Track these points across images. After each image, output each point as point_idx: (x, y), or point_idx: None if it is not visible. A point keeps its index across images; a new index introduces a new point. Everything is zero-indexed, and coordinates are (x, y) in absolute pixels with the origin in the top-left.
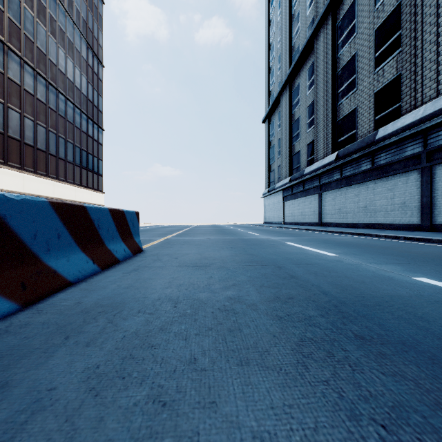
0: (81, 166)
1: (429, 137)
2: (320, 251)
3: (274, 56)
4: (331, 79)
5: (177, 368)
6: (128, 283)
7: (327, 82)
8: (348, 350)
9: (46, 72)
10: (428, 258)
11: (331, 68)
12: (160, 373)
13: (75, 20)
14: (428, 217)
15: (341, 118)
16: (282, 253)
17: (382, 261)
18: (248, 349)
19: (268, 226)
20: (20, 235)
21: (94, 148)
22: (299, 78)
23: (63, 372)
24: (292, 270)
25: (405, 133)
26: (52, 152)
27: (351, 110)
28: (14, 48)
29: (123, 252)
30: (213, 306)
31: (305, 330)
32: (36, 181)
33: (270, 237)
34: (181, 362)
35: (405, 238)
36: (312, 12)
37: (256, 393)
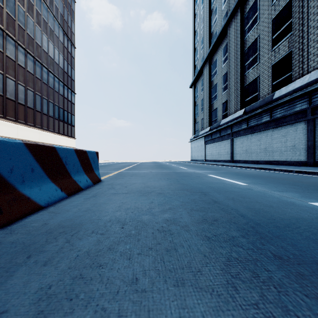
0: (59, 119)
1: (313, 97)
2: (234, 181)
3: (198, 39)
4: (240, 56)
5: (120, 289)
6: (87, 207)
7: (237, 58)
8: (270, 270)
9: (34, 51)
10: (317, 187)
11: (240, 47)
12: (104, 295)
13: (55, 14)
14: (312, 156)
15: (247, 84)
16: (205, 182)
17: (283, 189)
18: (183, 268)
19: (194, 162)
20: None
21: (68, 106)
22: (216, 55)
23: (18, 293)
24: (214, 196)
25: (295, 94)
26: (38, 109)
27: (255, 78)
28: (11, 34)
29: (86, 182)
30: (153, 228)
31: (230, 250)
32: (26, 130)
33: (196, 170)
34: (124, 282)
35: (296, 171)
36: (226, 7)
37: (192, 317)
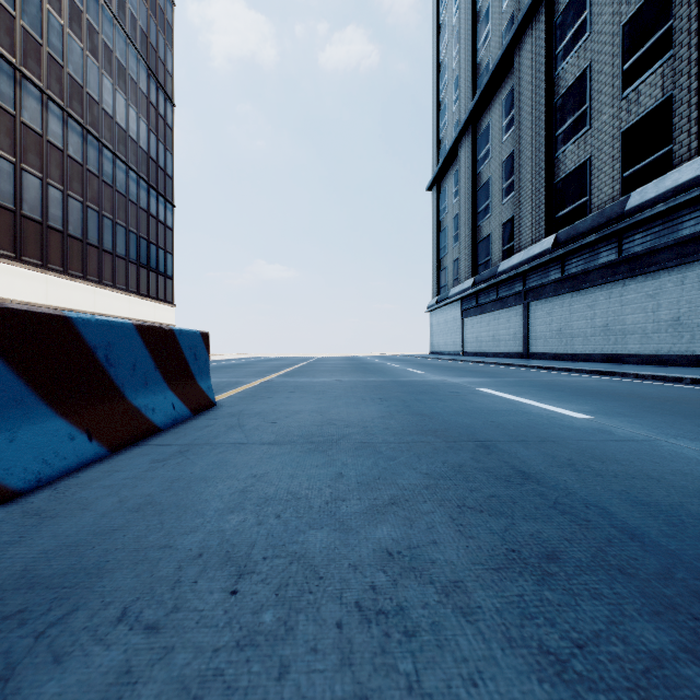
0: (138, 263)
1: None
2: (551, 408)
3: (447, 81)
4: (545, 113)
5: None
6: (147, 493)
7: (538, 118)
8: None
9: (83, 113)
10: None
11: (545, 94)
12: None
13: (129, 31)
14: None
15: (562, 177)
16: (478, 411)
17: (696, 432)
18: None
19: (439, 358)
20: None
21: (159, 234)
22: (489, 115)
23: None
24: (516, 455)
25: (680, 197)
26: (92, 240)
27: (580, 163)
28: (32, 76)
29: (171, 410)
30: (342, 594)
31: None
32: (66, 286)
33: (446, 378)
34: None
35: (693, 381)
36: (511, 4)
37: None
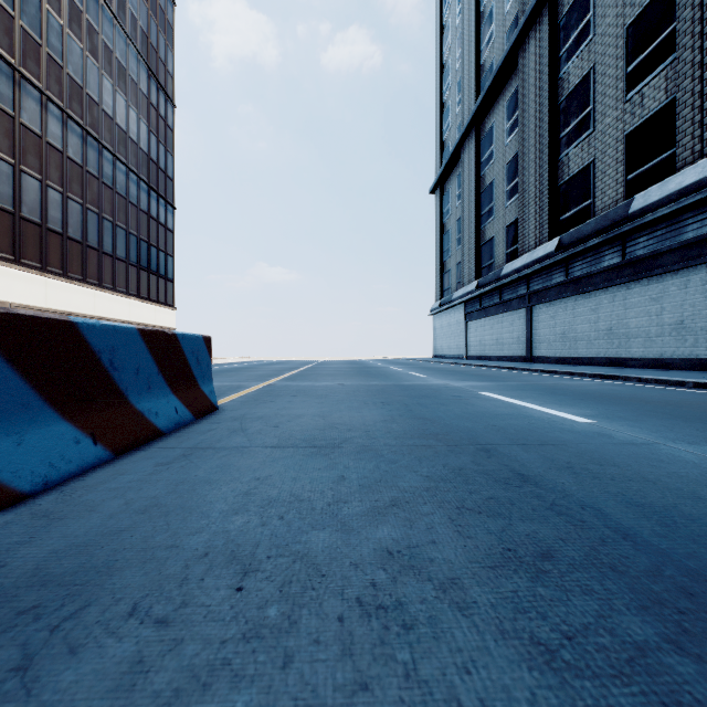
0: (138, 266)
1: None
2: (553, 412)
3: (450, 83)
4: (549, 115)
5: None
6: (152, 495)
7: (542, 120)
8: None
9: (83, 114)
10: None
11: (549, 96)
12: None
13: (129, 31)
14: None
15: (566, 180)
16: (480, 415)
17: (694, 436)
18: None
19: (442, 362)
20: None
21: (159, 236)
22: (492, 117)
23: None
24: (516, 458)
25: (683, 201)
26: (91, 243)
27: (584, 165)
28: (31, 76)
29: (174, 414)
30: (344, 591)
31: None
32: (66, 289)
33: (449, 381)
34: None
35: (696, 385)
36: (515, 5)
37: None
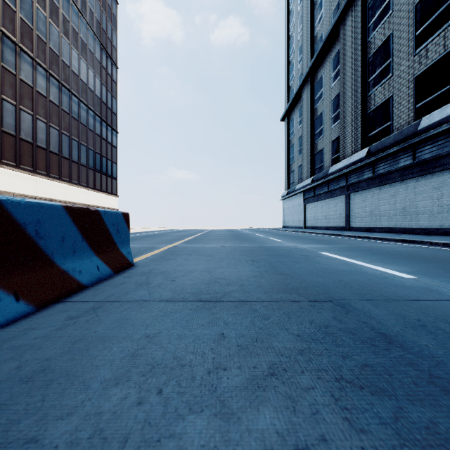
0: (94, 169)
1: None
2: (381, 269)
3: (294, 49)
4: (361, 67)
5: None
6: (46, 356)
7: (356, 70)
8: None
9: (59, 73)
10: None
11: (361, 53)
12: None
13: (89, 20)
14: None
15: (373, 109)
16: (326, 271)
17: None
18: None
19: (289, 230)
20: None
21: (108, 150)
22: (322, 69)
23: None
24: (371, 315)
25: None
26: (65, 155)
27: (385, 99)
28: (27, 49)
29: (96, 271)
30: None
31: None
32: (48, 184)
33: (297, 244)
34: None
35: None
36: None
37: None
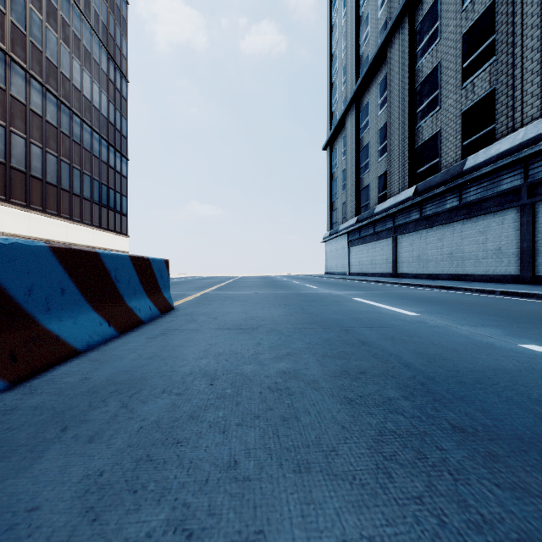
0: (100, 204)
1: (531, 166)
2: (396, 309)
3: (337, 68)
4: (408, 96)
5: (210, 476)
6: (152, 352)
7: (403, 100)
8: (445, 449)
9: (57, 88)
10: (534, 319)
11: (408, 82)
12: (187, 485)
13: (93, 24)
14: (529, 266)
15: (420, 144)
16: (348, 311)
17: (477, 322)
18: (308, 446)
19: (331, 277)
20: (9, 290)
21: (116, 181)
22: (368, 95)
23: (53, 482)
24: (363, 334)
25: (500, 162)
26: (64, 186)
27: (433, 133)
28: (18, 59)
29: (149, 311)
30: (261, 384)
31: (385, 419)
32: (45, 222)
33: (333, 291)
34: (217, 466)
35: (501, 293)
36: (384, 13)
37: (321, 517)
